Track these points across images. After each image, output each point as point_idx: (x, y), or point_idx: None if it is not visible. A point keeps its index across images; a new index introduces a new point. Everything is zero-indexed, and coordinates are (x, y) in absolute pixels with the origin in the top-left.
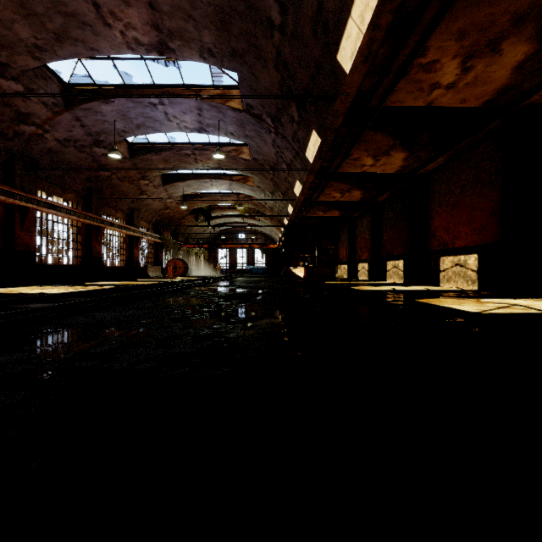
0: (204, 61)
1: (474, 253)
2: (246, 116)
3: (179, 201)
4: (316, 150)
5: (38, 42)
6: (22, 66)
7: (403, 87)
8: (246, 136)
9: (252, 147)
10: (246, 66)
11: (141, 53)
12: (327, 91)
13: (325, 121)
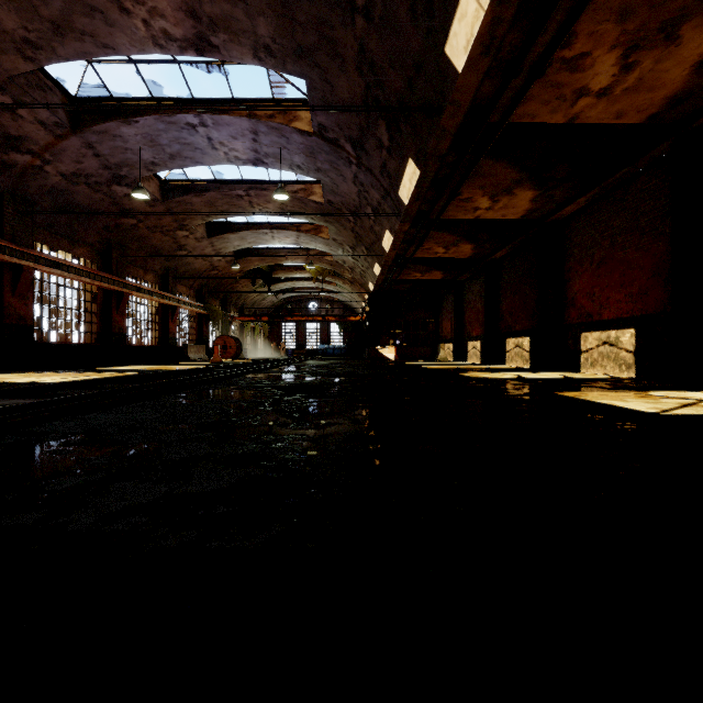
0: (260, 63)
1: (630, 327)
2: (317, 141)
3: (229, 259)
4: (413, 186)
5: (30, 36)
6: (9, 70)
7: (537, 94)
8: (318, 170)
9: (326, 185)
10: (318, 69)
11: (173, 52)
12: (430, 101)
13: (426, 145)
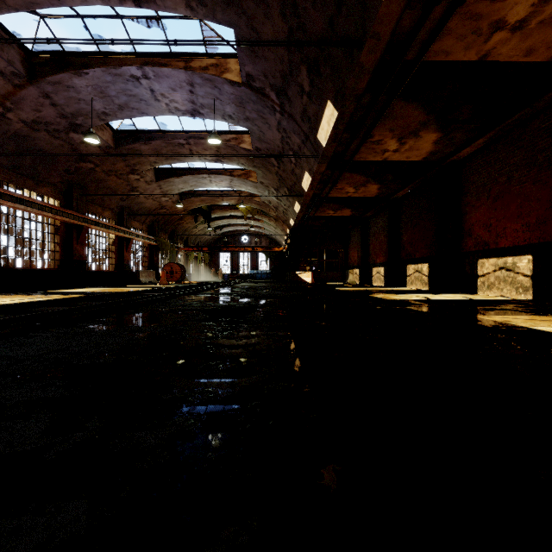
0: (192, 13)
1: (527, 254)
2: (245, 91)
3: (175, 199)
4: (331, 128)
5: None
6: None
7: (454, 28)
8: (247, 119)
9: (254, 133)
10: (245, 17)
11: (113, 3)
12: (350, 38)
13: (345, 84)
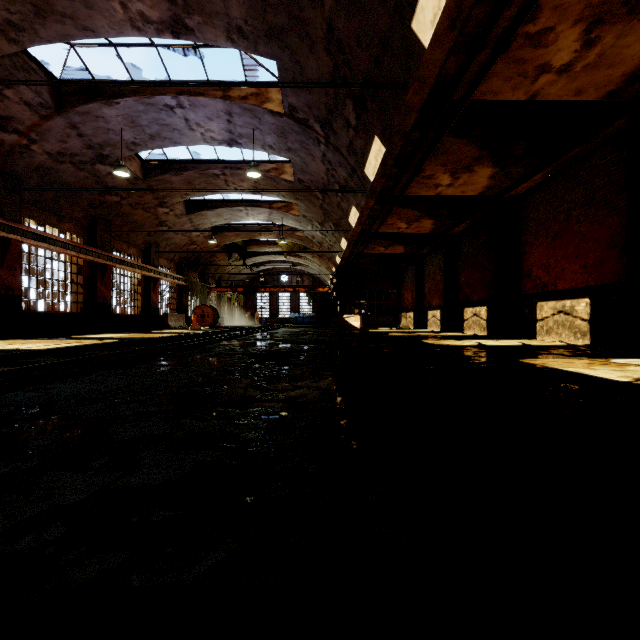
0: (233, 45)
1: (585, 297)
2: (288, 122)
3: (207, 234)
4: (378, 163)
5: (12, 18)
6: None
7: (500, 71)
8: (289, 150)
9: (297, 165)
10: (288, 50)
11: (150, 35)
12: (396, 79)
13: (392, 122)
